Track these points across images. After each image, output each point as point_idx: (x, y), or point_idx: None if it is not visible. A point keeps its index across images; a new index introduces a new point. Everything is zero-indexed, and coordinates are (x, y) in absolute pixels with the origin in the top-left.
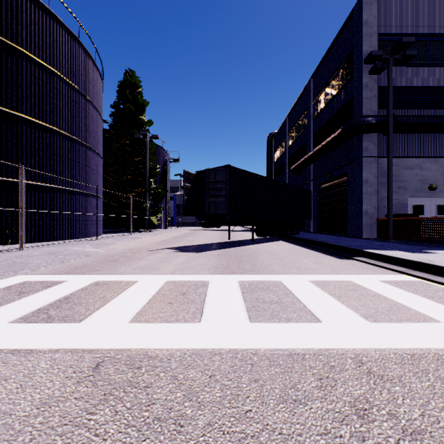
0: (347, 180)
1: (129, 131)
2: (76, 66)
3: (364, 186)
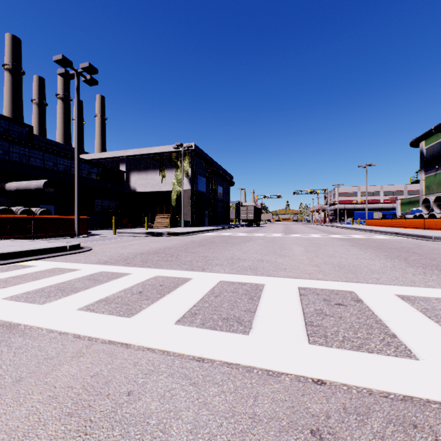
0: None
1: None
2: None
3: None
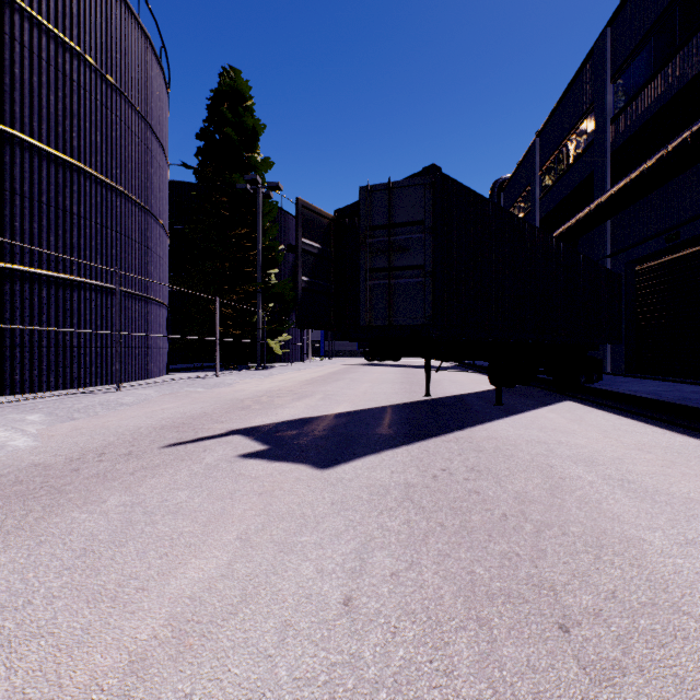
0: None
1: (226, 178)
2: (80, 4)
3: None
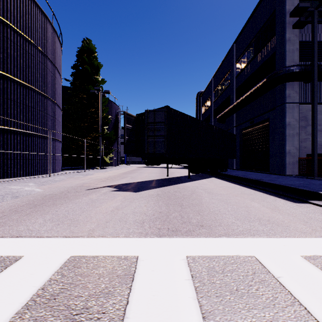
0: (268, 124)
1: (85, 87)
2: (32, 22)
3: (287, 129)
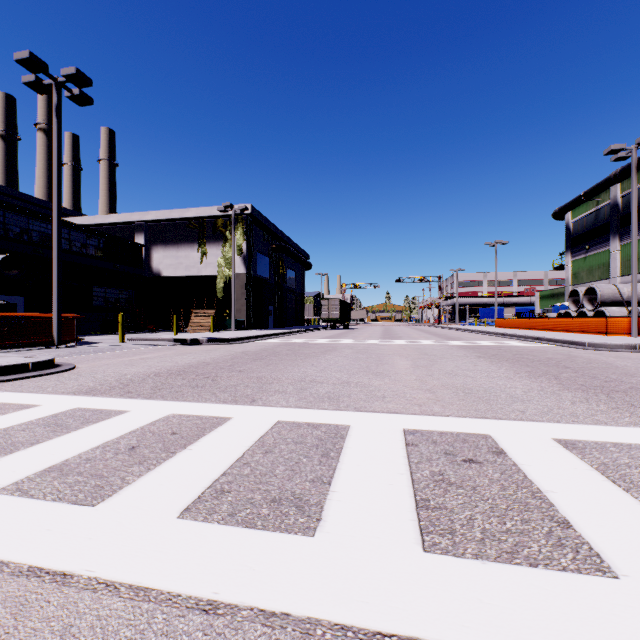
0: None
1: None
2: None
3: None
